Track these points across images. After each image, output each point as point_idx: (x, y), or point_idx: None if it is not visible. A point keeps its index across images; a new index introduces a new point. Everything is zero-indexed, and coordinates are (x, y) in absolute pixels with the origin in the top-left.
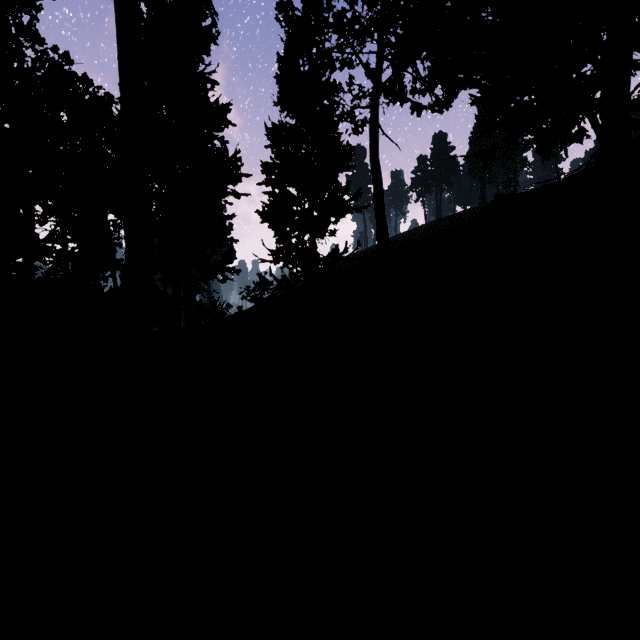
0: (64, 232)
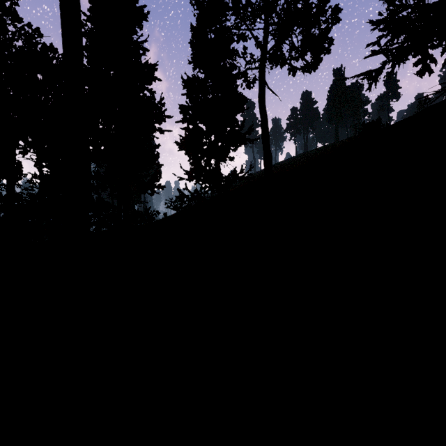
0: (40, 160)
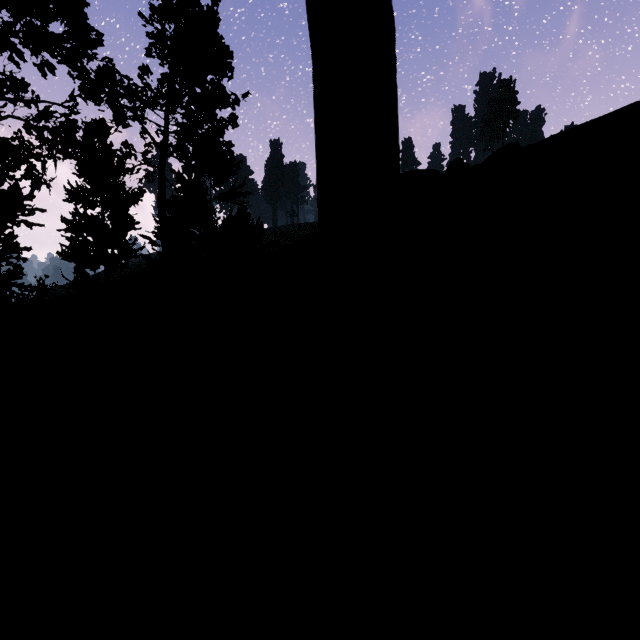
0: None
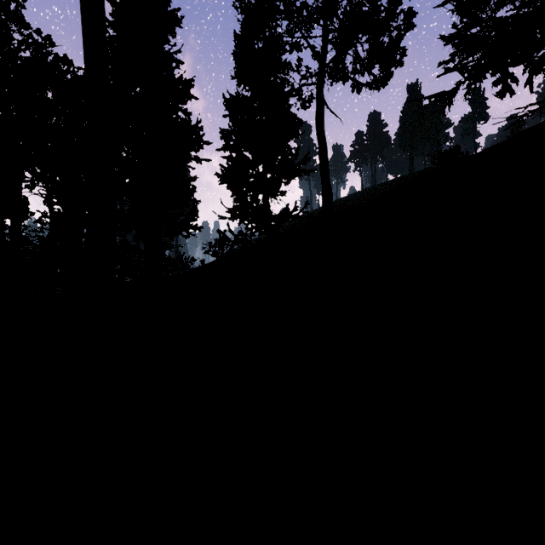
0: (50, 196)
